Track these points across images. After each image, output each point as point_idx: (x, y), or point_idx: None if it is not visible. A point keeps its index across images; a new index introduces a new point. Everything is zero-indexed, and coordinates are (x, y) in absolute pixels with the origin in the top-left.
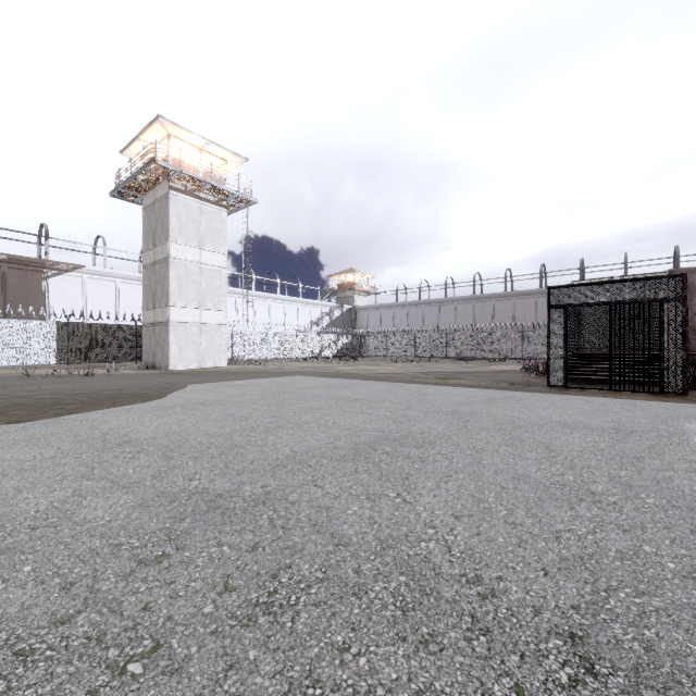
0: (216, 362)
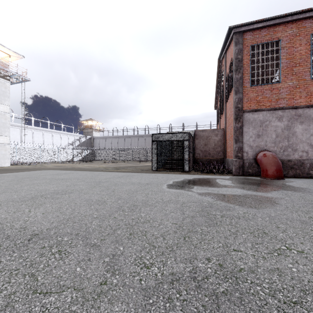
0: (2, 164)
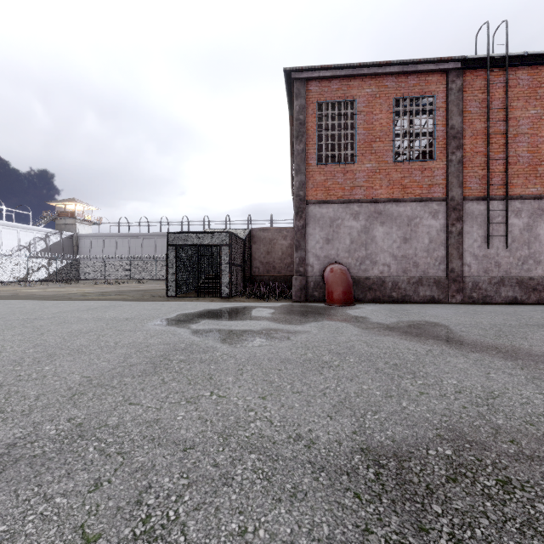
0: None
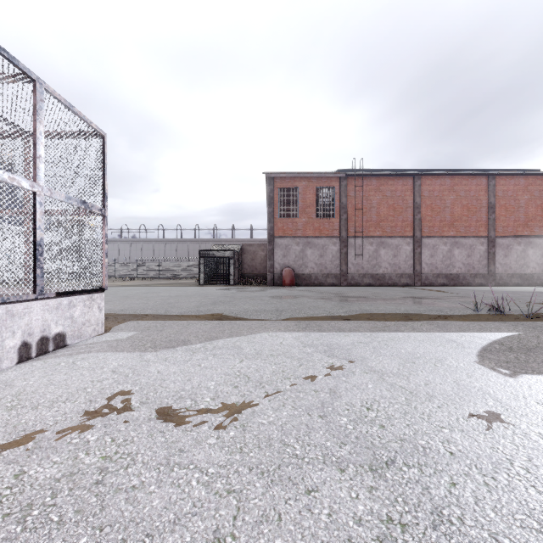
0: None
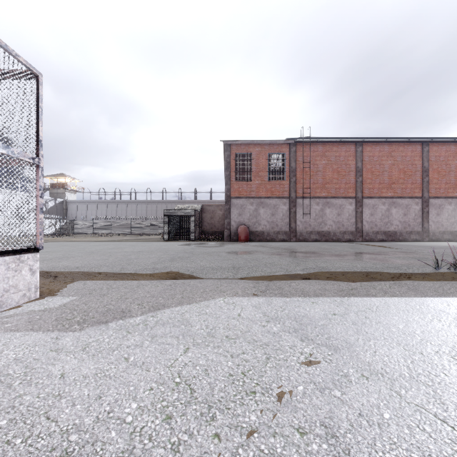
0: None
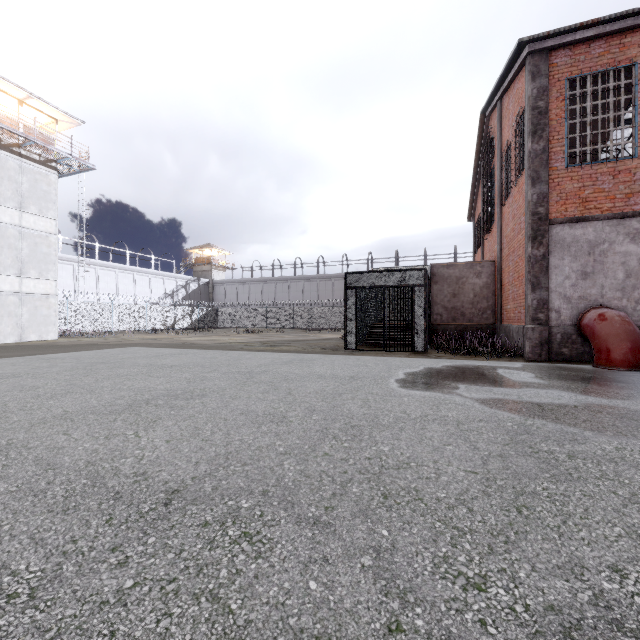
0: (43, 335)
